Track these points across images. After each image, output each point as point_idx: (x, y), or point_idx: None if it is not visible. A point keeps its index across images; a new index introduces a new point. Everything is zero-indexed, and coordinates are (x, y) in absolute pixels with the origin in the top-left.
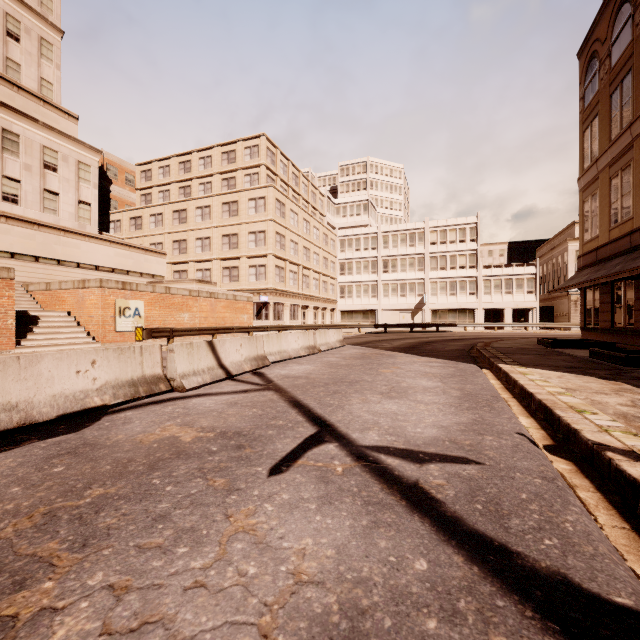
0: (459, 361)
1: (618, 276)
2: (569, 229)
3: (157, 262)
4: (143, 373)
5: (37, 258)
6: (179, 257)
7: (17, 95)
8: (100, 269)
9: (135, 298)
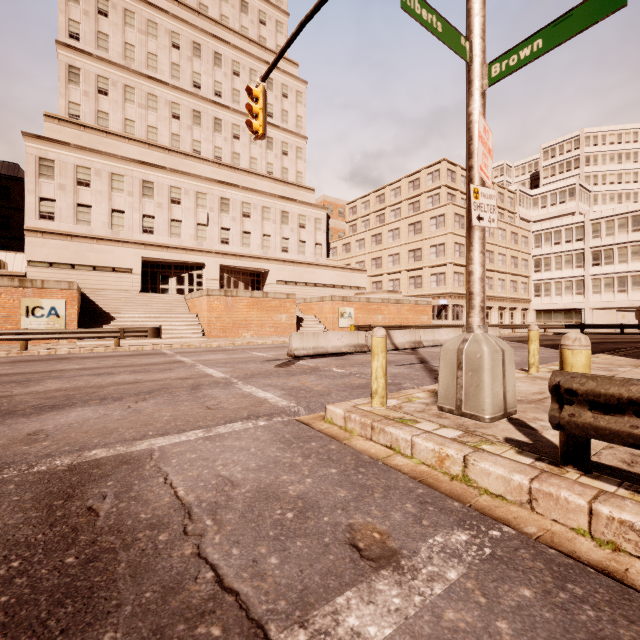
0: None
1: None
2: None
3: (360, 277)
4: (358, 342)
5: (296, 283)
6: (376, 271)
7: (287, 188)
8: (326, 286)
9: (349, 306)
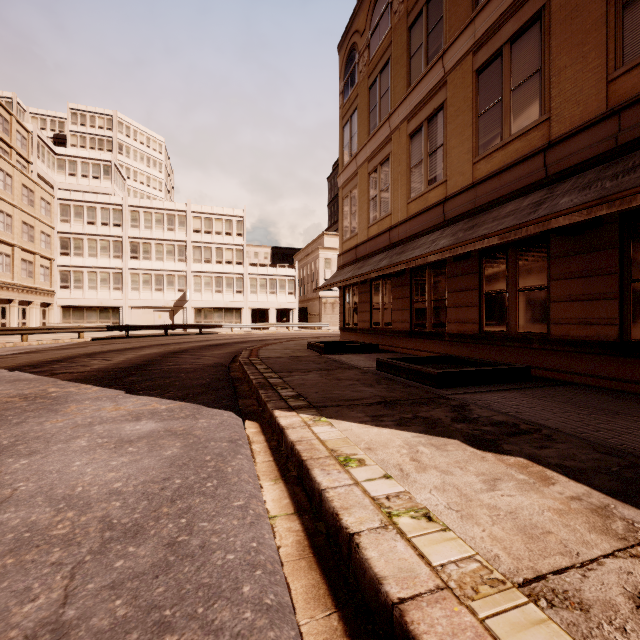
0: (204, 402)
1: (392, 269)
2: (320, 239)
3: None
4: None
5: None
6: None
7: None
8: None
9: None
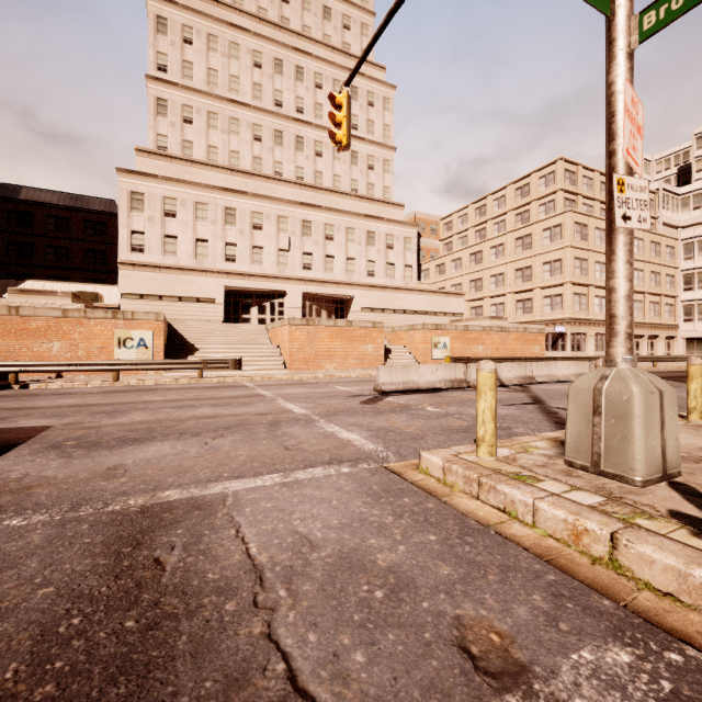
0: None
1: None
2: None
3: (457, 302)
4: (455, 377)
5: (383, 310)
6: (475, 295)
7: (373, 206)
8: (417, 313)
9: (443, 335)
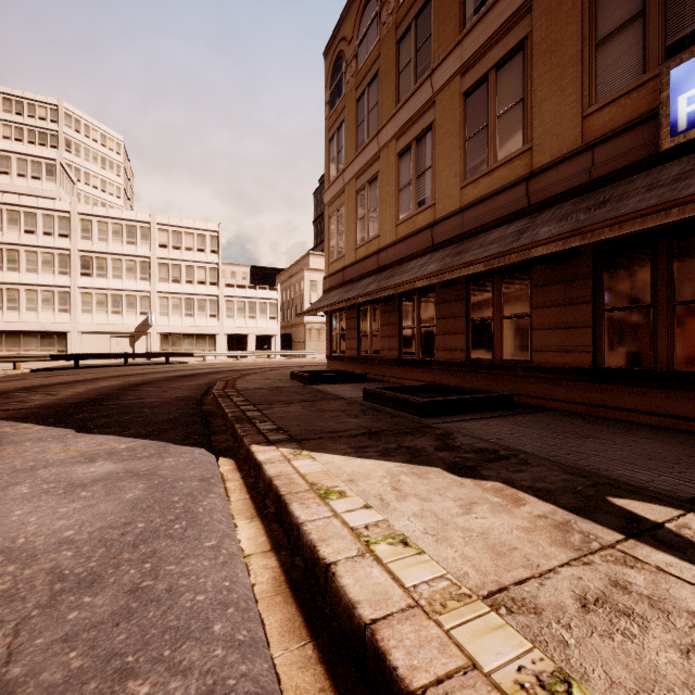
0: (171, 439)
1: (380, 294)
2: (305, 259)
3: None
4: None
5: None
6: None
7: None
8: None
9: None
